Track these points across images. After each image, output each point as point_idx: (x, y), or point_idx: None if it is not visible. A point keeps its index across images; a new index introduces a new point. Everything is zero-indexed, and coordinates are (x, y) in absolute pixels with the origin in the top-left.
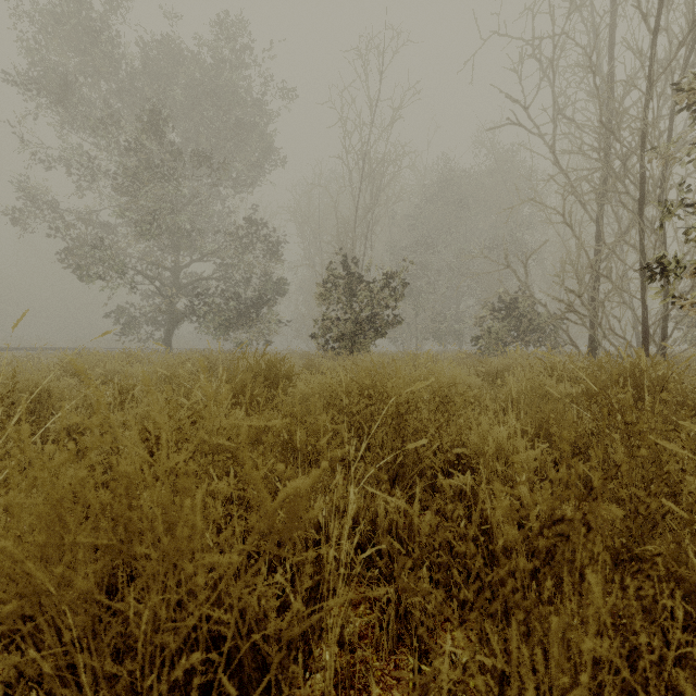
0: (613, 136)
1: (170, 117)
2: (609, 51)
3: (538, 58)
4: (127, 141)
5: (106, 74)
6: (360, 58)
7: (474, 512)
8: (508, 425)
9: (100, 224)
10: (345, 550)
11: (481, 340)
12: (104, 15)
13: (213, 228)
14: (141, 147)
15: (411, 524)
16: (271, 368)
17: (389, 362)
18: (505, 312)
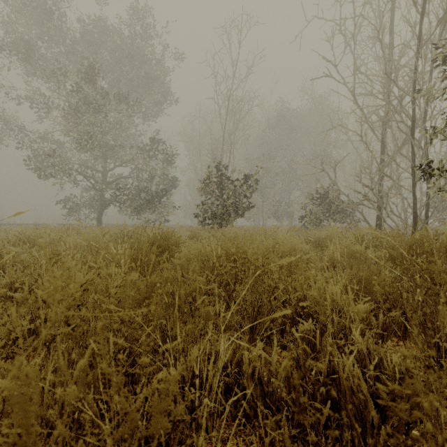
0: (394, 83)
1: (99, 70)
2: (389, 29)
3: (343, 33)
4: (71, 85)
5: (57, 41)
6: (226, 33)
7: (324, 363)
8: (341, 284)
9: (54, 141)
10: (216, 390)
11: (305, 219)
12: (56, 1)
13: (130, 145)
14: (81, 89)
15: (270, 370)
16: (164, 238)
17: (247, 234)
18: (320, 200)
